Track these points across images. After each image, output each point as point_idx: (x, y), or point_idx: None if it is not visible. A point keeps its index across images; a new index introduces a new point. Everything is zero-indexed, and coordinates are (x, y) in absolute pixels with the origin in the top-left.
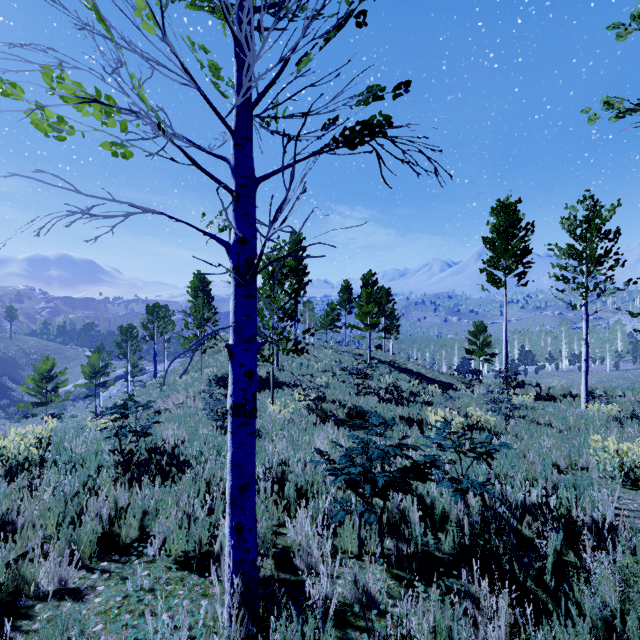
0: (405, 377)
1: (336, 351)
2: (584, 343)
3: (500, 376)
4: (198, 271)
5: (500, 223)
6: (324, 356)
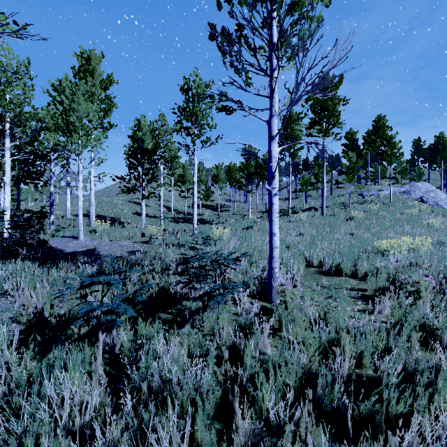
0: None
1: None
2: None
3: None
4: None
5: None
6: None
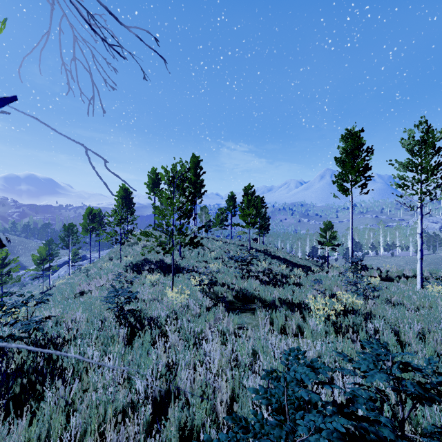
0: (276, 262)
1: (225, 243)
2: (419, 237)
3: (349, 262)
4: (123, 184)
5: (348, 147)
6: (216, 247)
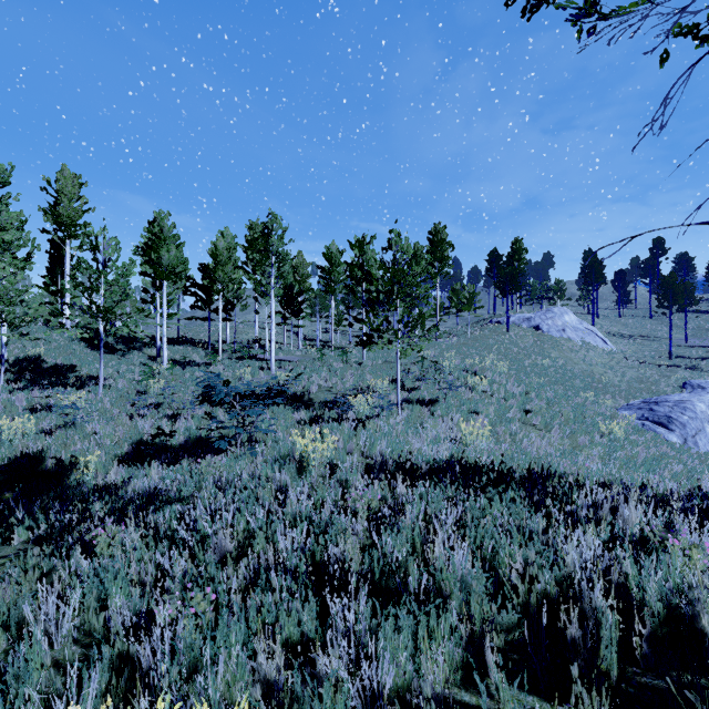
0: None
1: None
2: None
3: None
4: None
5: None
6: None
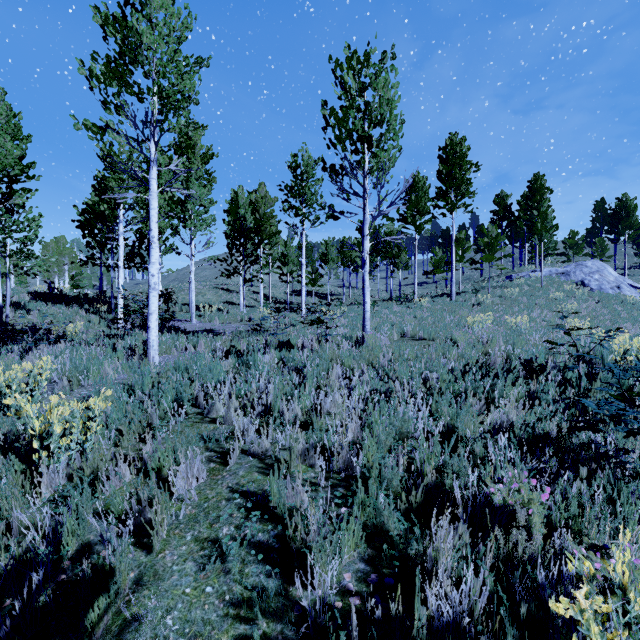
0: None
1: None
2: None
3: None
4: None
5: None
6: None
